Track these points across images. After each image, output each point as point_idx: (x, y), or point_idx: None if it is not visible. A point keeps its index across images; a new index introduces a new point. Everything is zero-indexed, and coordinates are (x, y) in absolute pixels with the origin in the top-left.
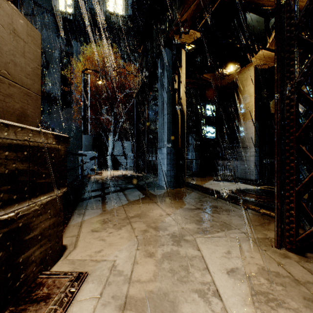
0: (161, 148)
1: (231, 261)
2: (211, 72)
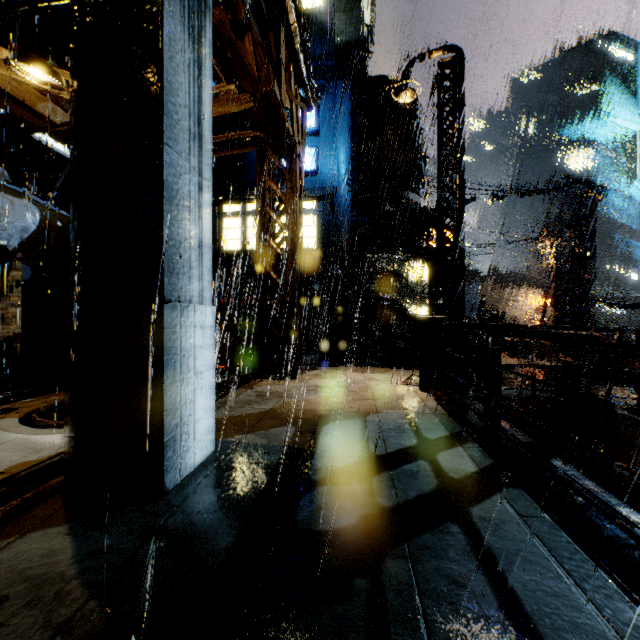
0: (192, 305)
1: (330, 380)
2: None
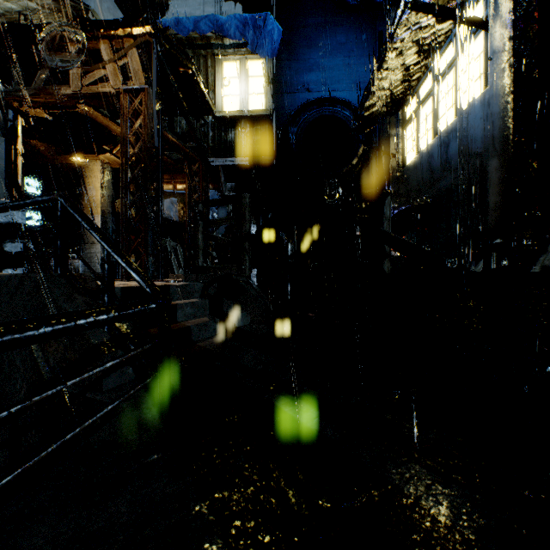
0: None
1: None
2: (44, 142)
